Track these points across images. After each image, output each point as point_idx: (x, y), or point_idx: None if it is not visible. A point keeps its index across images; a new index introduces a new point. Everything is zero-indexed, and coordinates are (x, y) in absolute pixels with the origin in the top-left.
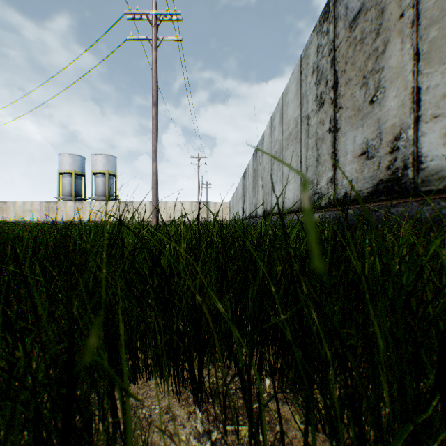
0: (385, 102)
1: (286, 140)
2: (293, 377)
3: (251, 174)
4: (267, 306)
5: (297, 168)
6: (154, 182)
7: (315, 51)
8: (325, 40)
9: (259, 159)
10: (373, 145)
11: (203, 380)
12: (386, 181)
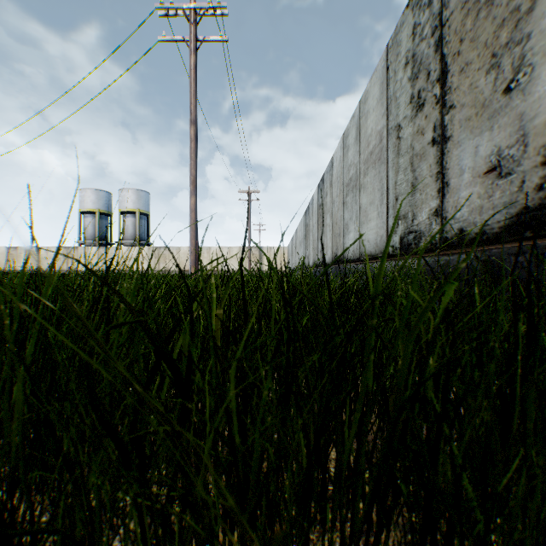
0: (534, 86)
1: (365, 162)
2: None
3: (315, 211)
4: None
5: (382, 198)
6: (192, 221)
7: (409, 34)
8: (425, 16)
9: (327, 191)
10: (510, 155)
11: None
12: (535, 208)
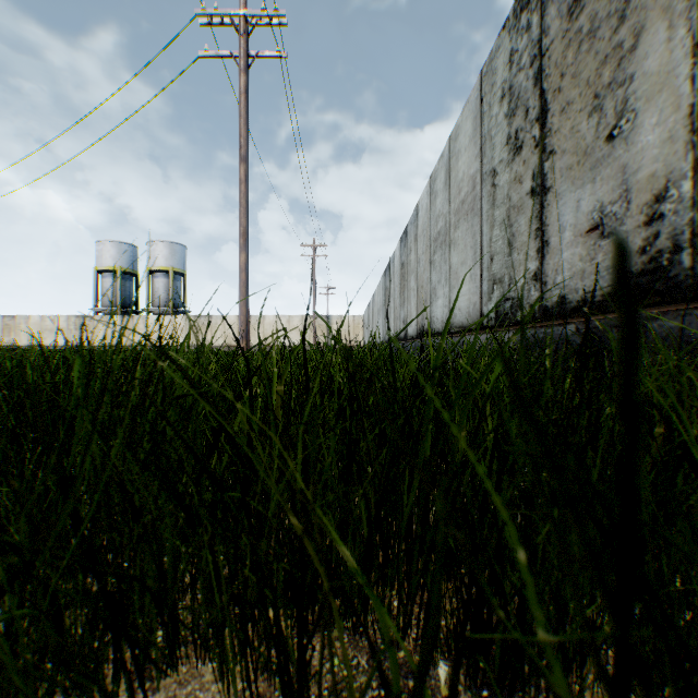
0: (637, 135)
1: (456, 213)
2: (496, 666)
3: (397, 271)
4: (485, 591)
5: (475, 258)
6: (242, 283)
7: (506, 61)
8: (523, 42)
9: (411, 247)
10: (612, 212)
11: (308, 693)
12: (638, 274)
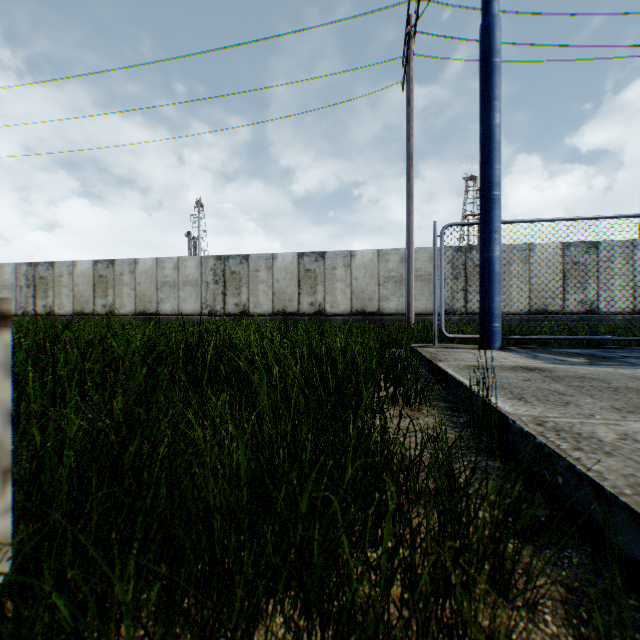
0: (50, 299)
1: (4, 286)
2: None
3: None
4: None
5: (15, 301)
6: None
7: (27, 270)
8: (32, 271)
9: None
10: (48, 306)
11: None
12: (50, 313)
